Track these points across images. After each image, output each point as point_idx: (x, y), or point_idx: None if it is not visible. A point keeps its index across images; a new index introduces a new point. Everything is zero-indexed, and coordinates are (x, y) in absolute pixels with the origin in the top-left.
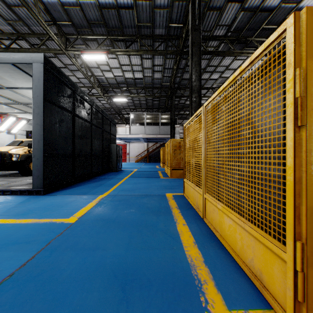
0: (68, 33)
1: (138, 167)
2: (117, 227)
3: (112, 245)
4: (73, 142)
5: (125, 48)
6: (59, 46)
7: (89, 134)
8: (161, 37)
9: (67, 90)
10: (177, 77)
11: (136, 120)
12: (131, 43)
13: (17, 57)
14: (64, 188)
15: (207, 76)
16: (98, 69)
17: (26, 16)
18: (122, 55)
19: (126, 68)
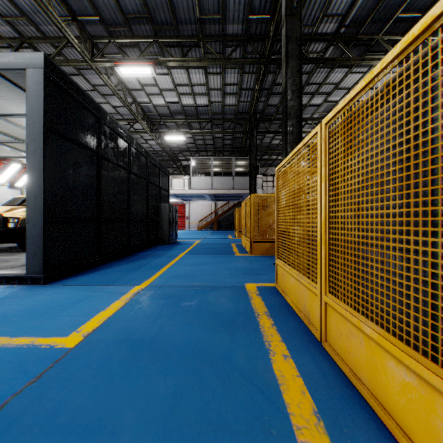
0: (95, 35)
1: (201, 237)
2: (153, 360)
3: (133, 418)
4: (97, 199)
5: (182, 56)
6: (81, 54)
7: (126, 187)
8: (235, 39)
9: (87, 116)
10: (259, 102)
11: (199, 169)
12: (191, 49)
13: (2, 60)
14: (81, 272)
15: (305, 100)
16: (142, 92)
17: (31, 10)
18: (178, 68)
19: (184, 89)
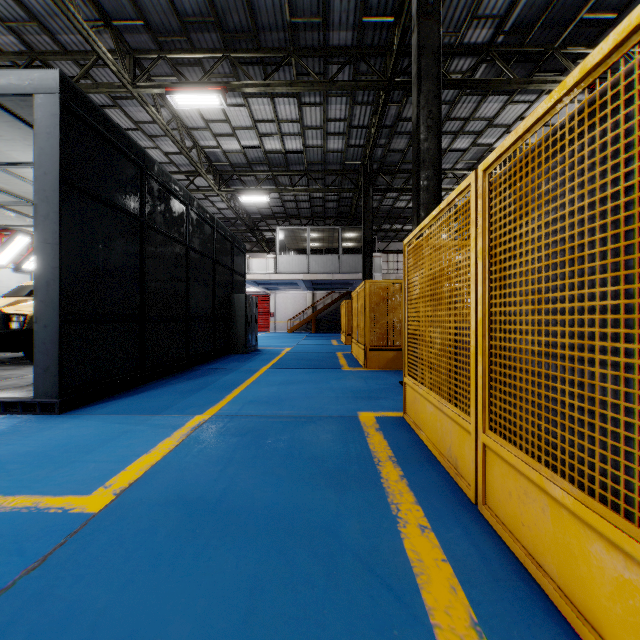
0: (138, 47)
1: (292, 343)
2: (220, 534)
3: (186, 631)
4: (141, 287)
5: (264, 79)
6: (118, 76)
7: (183, 269)
8: (343, 52)
9: (125, 165)
10: (377, 146)
11: (289, 244)
12: (277, 68)
13: None
14: (116, 395)
15: (445, 143)
16: (207, 131)
17: (45, 11)
18: (259, 97)
19: (268, 128)
